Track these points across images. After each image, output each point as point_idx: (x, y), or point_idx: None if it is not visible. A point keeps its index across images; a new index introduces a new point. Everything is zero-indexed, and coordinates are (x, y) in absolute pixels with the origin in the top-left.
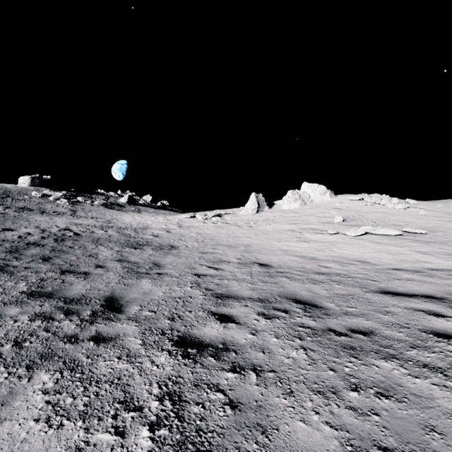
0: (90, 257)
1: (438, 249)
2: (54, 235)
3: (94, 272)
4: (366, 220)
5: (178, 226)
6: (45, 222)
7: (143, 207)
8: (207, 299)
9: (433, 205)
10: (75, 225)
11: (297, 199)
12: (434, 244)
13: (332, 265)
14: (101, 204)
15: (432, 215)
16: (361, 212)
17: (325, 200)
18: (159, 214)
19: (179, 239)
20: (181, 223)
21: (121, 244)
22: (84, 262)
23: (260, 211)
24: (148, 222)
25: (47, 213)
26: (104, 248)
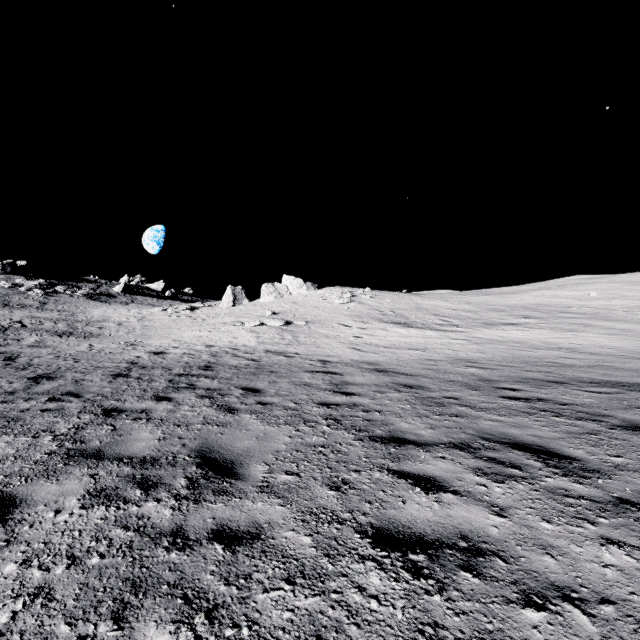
0: (15, 340)
1: (276, 335)
2: (1, 326)
3: (6, 346)
4: (292, 314)
5: (138, 319)
6: (2, 316)
7: (143, 297)
8: (48, 353)
9: (388, 299)
10: (31, 318)
11: (272, 292)
12: (285, 332)
13: (176, 344)
14: (84, 295)
15: (354, 309)
16: (305, 306)
17: (302, 294)
18: (147, 306)
19: (116, 330)
20: (146, 316)
21: (56, 333)
22: (6, 342)
23: (238, 304)
24: (113, 316)
25: (10, 306)
26: (36, 336)
